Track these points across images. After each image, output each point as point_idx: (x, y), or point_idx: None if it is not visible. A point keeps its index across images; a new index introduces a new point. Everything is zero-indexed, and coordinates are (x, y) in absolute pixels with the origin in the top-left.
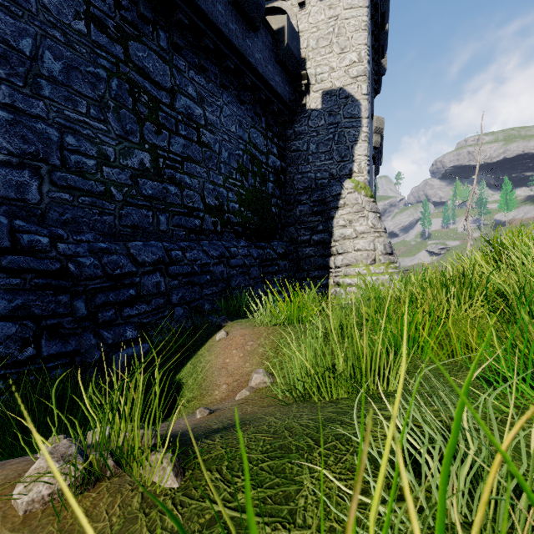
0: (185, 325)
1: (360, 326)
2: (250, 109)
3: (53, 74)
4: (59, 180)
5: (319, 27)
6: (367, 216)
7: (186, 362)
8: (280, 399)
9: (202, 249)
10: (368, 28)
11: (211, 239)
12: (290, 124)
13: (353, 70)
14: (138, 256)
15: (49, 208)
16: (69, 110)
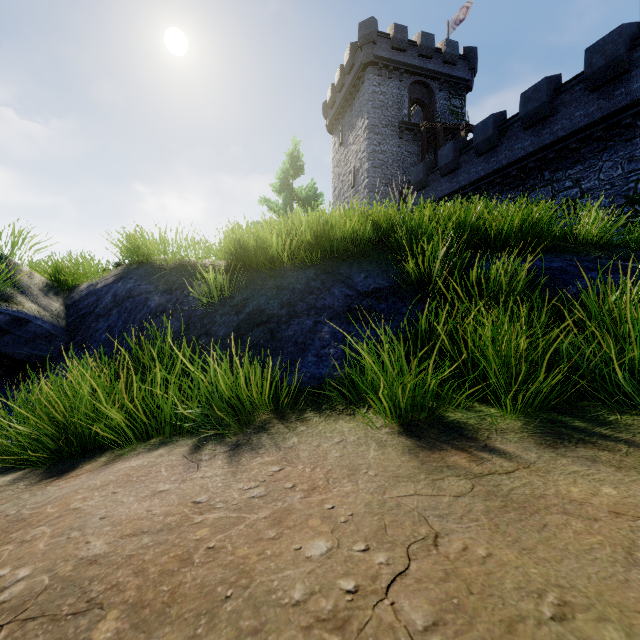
0: None
1: None
2: None
3: None
4: None
5: None
6: None
7: None
8: None
9: None
10: None
11: None
12: None
13: None
14: None
15: None
16: None
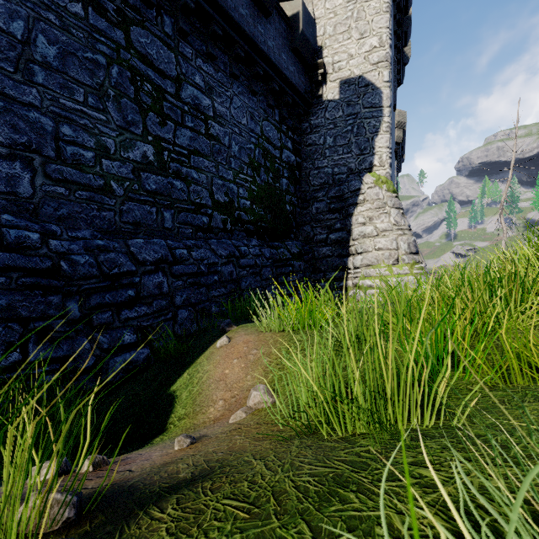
0: (190, 329)
1: (383, 334)
2: (263, 101)
3: (47, 60)
4: (54, 173)
5: (337, 13)
6: (389, 212)
7: (183, 371)
8: (280, 427)
9: (209, 247)
10: (390, 10)
11: (220, 237)
12: (306, 117)
13: (373, 56)
14: (139, 254)
15: (43, 202)
16: (65, 98)
